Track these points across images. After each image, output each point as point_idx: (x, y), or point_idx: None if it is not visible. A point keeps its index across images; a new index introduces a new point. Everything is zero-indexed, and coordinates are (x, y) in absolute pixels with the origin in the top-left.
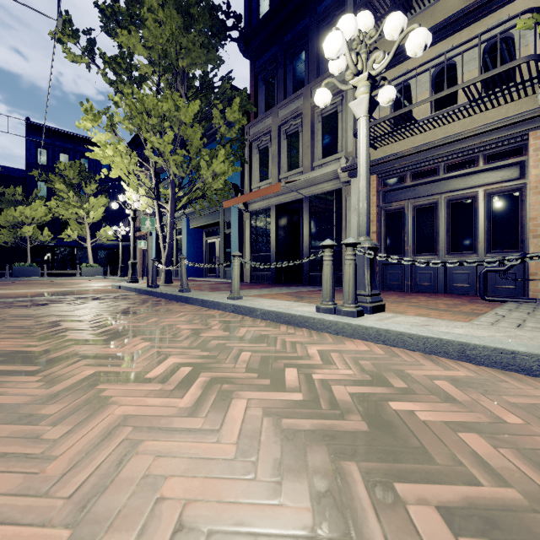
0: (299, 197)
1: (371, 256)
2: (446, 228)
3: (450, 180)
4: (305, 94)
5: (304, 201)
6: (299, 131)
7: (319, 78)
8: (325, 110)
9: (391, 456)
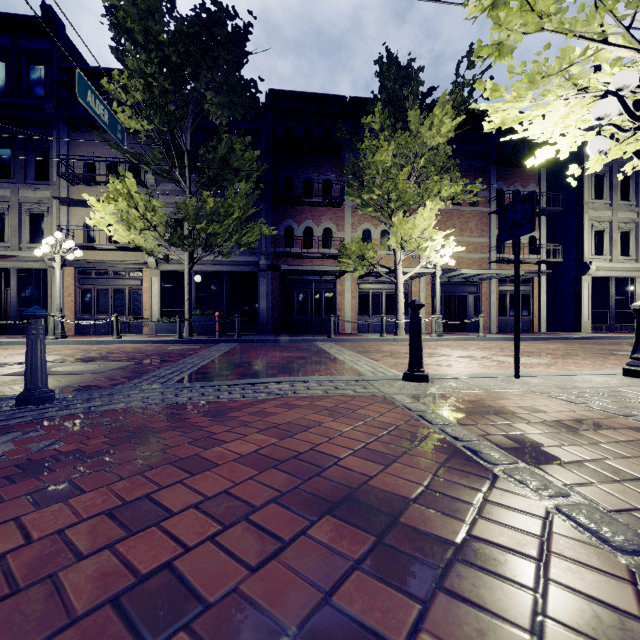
0: (7, 267)
1: (61, 320)
2: (113, 302)
3: (115, 280)
4: (12, 190)
5: (11, 270)
6: (6, 214)
7: (27, 186)
8: (33, 209)
9: (58, 348)
